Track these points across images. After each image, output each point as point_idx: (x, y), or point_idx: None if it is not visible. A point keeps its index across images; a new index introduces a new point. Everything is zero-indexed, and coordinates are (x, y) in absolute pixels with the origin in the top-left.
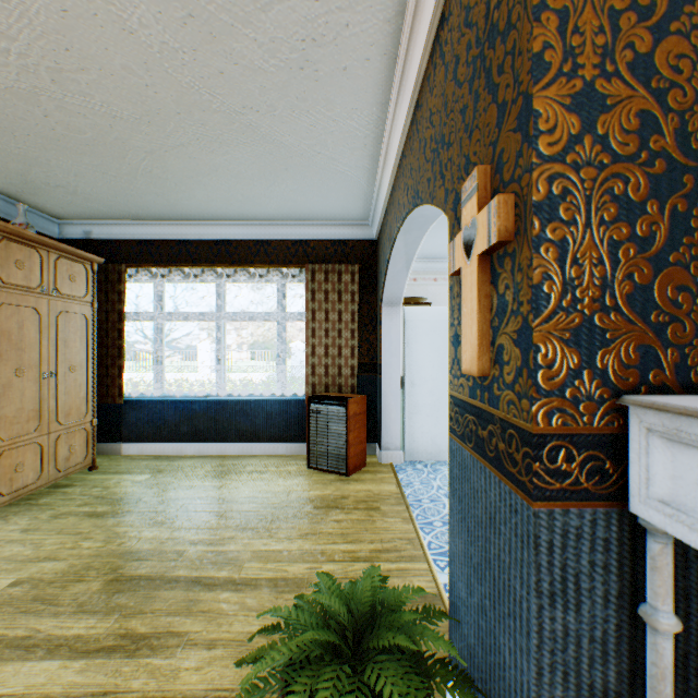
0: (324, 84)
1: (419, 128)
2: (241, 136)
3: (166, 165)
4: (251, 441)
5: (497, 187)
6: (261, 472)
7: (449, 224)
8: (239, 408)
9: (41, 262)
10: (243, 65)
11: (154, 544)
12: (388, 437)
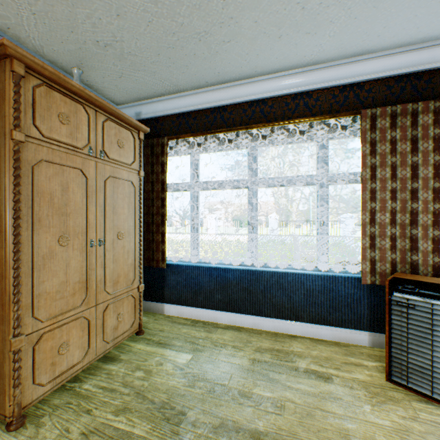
0: None
1: None
2: None
3: None
4: (287, 318)
5: None
6: (322, 378)
7: None
8: (274, 280)
9: (88, 121)
10: None
11: None
12: None
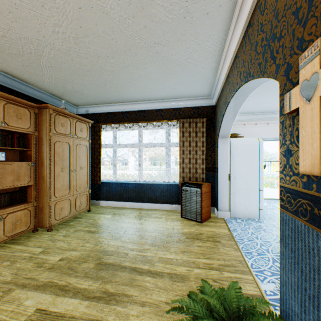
0: (195, 24)
1: (250, 37)
2: (152, 59)
3: (118, 77)
4: (154, 202)
5: None
6: (159, 218)
7: (281, 84)
8: (148, 187)
9: (70, 123)
10: (156, 21)
11: (114, 248)
12: (221, 205)
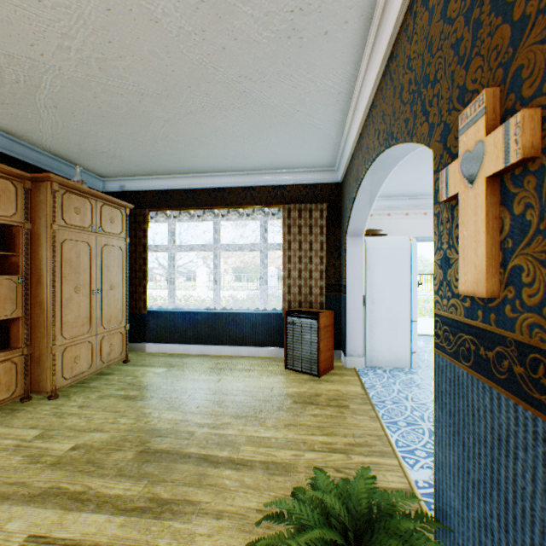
0: (306, 49)
1: (393, 76)
2: (236, 102)
3: (178, 130)
4: (240, 345)
5: (512, 106)
6: (248, 370)
7: (435, 155)
8: (231, 319)
9: (92, 208)
10: (241, 40)
11: (171, 424)
12: (352, 346)
